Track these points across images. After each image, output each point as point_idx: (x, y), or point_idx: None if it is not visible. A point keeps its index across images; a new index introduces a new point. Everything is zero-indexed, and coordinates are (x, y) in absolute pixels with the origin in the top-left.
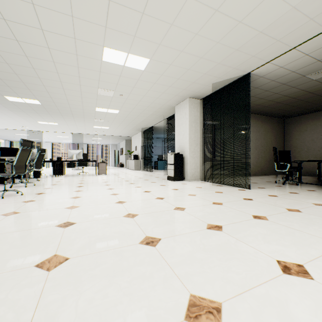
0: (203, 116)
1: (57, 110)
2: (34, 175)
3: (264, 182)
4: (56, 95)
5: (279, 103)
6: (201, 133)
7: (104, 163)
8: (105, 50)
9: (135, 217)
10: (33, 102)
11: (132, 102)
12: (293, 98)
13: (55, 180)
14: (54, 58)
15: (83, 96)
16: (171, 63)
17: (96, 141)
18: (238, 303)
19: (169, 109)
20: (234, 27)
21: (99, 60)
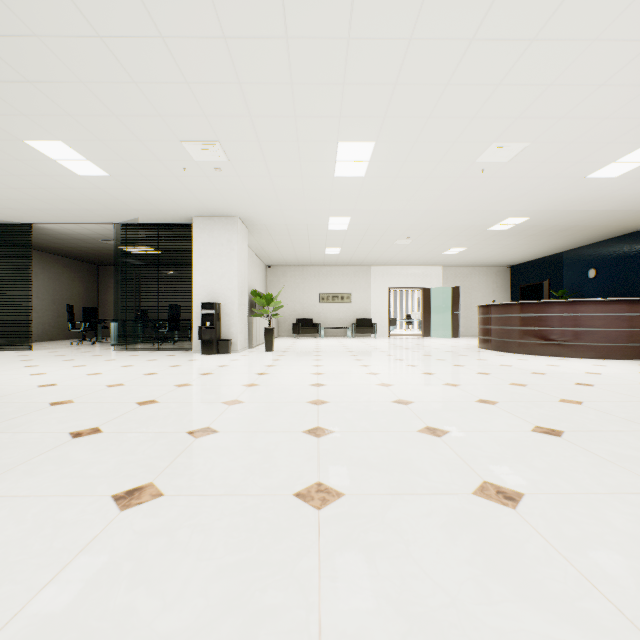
0: None
1: None
2: None
3: (59, 345)
4: None
5: (84, 252)
6: None
7: None
8: None
9: None
10: None
11: None
12: (97, 251)
13: None
14: None
15: None
16: None
17: None
18: None
19: None
20: (6, 199)
21: None
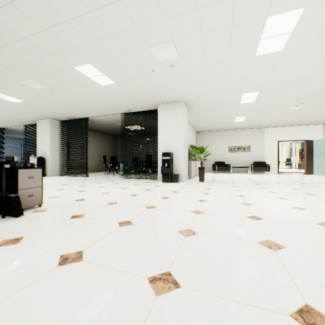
0: (61, 132)
1: None
2: None
3: (100, 174)
4: None
5: (110, 130)
6: (60, 144)
7: None
8: None
9: None
10: None
11: None
12: (115, 129)
13: None
14: None
15: None
16: (40, 105)
17: None
18: (67, 188)
19: (30, 120)
20: (76, 105)
21: None
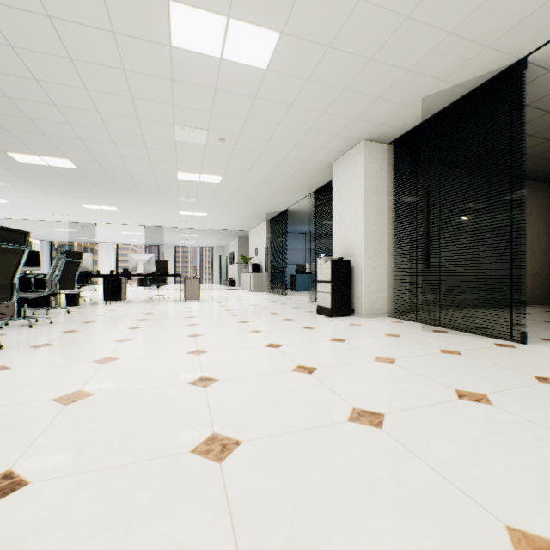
0: (393, 179)
1: (109, 181)
2: (68, 301)
3: (540, 323)
4: (99, 147)
5: None
6: (390, 216)
7: (196, 279)
8: (174, 10)
9: (227, 455)
10: (63, 164)
11: (245, 157)
12: None
13: (100, 311)
14: (69, 48)
15: (148, 146)
16: (330, 42)
17: (188, 240)
18: None
19: (319, 170)
20: None
21: (165, 44)
